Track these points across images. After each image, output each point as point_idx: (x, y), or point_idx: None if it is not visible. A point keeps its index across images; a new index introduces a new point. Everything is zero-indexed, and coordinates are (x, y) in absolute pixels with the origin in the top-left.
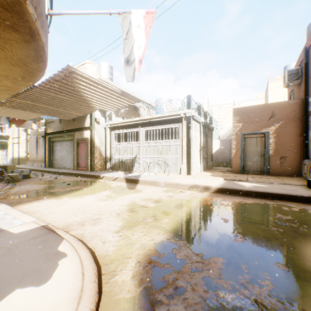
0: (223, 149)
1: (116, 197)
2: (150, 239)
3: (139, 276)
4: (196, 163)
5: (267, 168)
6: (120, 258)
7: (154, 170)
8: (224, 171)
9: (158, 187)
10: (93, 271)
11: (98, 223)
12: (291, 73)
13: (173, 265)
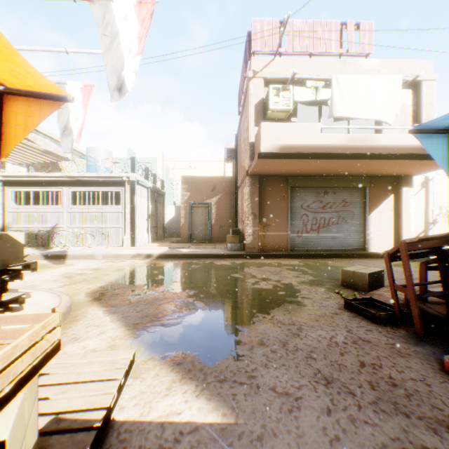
0: (178, 218)
1: (42, 272)
2: (94, 286)
3: (90, 296)
4: (143, 233)
5: (210, 236)
6: (73, 294)
7: (87, 244)
8: (174, 241)
9: (94, 260)
10: (61, 292)
11: (36, 287)
12: (229, 152)
13: (112, 290)
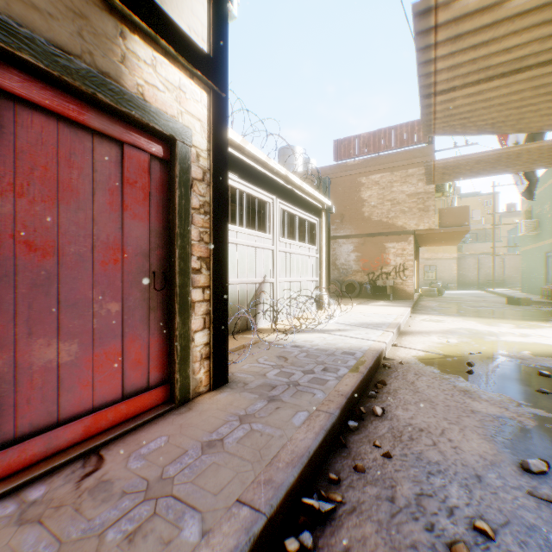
0: None
1: (516, 333)
2: None
3: None
4: None
5: None
6: None
7: (294, 312)
8: None
9: (421, 323)
10: None
11: None
12: None
13: None
